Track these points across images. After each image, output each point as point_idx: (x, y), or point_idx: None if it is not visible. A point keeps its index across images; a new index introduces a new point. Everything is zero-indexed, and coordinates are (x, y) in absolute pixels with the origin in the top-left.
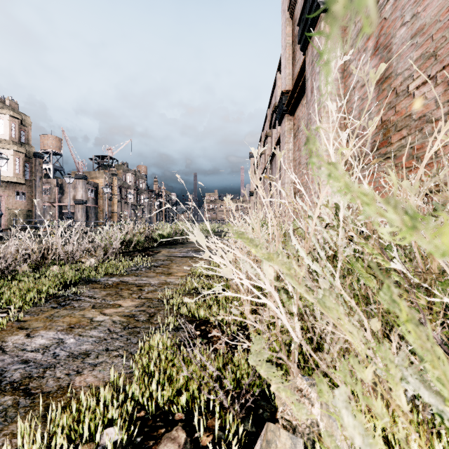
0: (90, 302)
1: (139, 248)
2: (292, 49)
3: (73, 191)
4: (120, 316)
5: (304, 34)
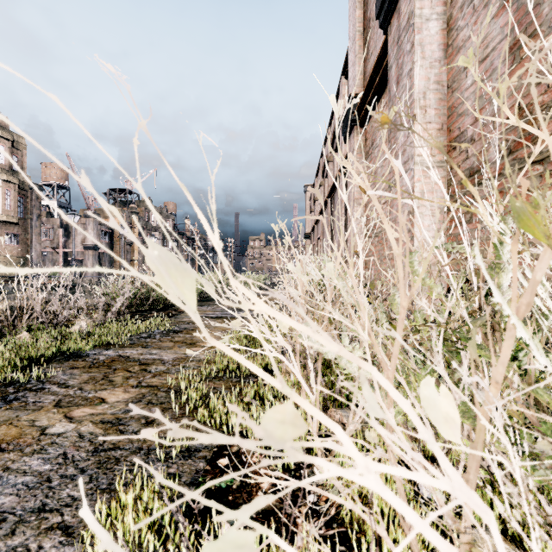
0: (57, 395)
1: (158, 305)
2: (364, 39)
3: (81, 234)
4: (95, 422)
5: (387, 2)
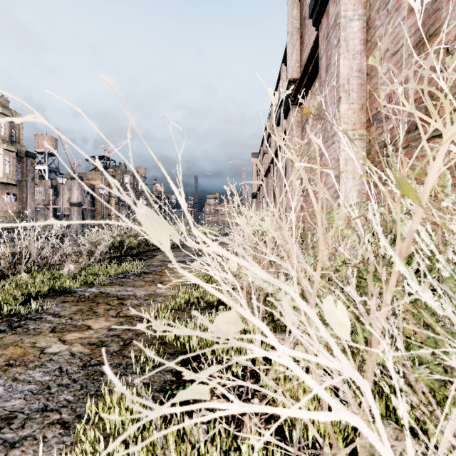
0: (52, 323)
1: (132, 252)
2: (300, 33)
3: (68, 193)
4: (84, 344)
5: (318, 4)
